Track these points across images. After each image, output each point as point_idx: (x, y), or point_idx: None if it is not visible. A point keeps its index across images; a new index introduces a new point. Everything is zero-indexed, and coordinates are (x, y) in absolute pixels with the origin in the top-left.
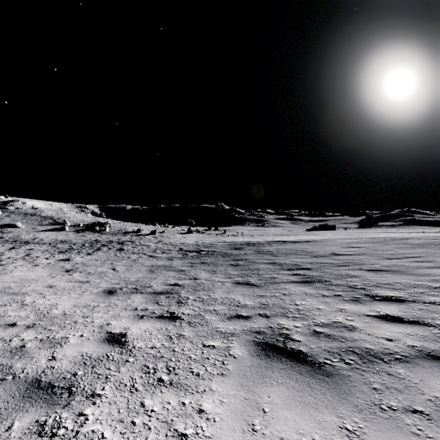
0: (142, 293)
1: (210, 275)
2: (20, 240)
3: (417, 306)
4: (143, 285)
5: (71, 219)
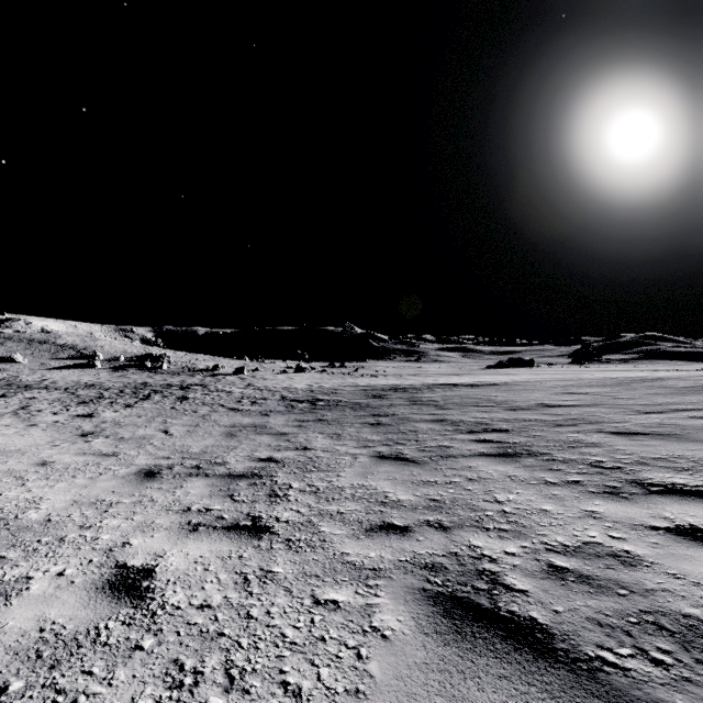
0: (207, 477)
1: (331, 442)
2: (19, 383)
3: None
4: (211, 461)
5: (105, 350)
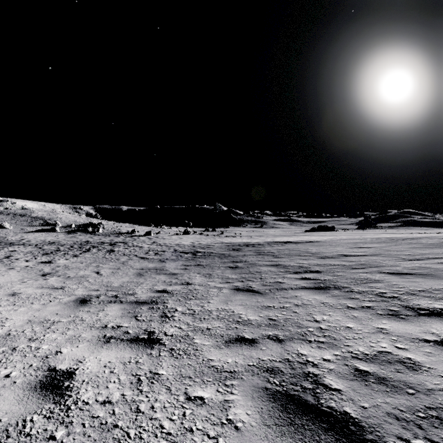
0: (121, 303)
1: (205, 279)
2: (6, 241)
3: None
4: (125, 292)
5: (62, 220)
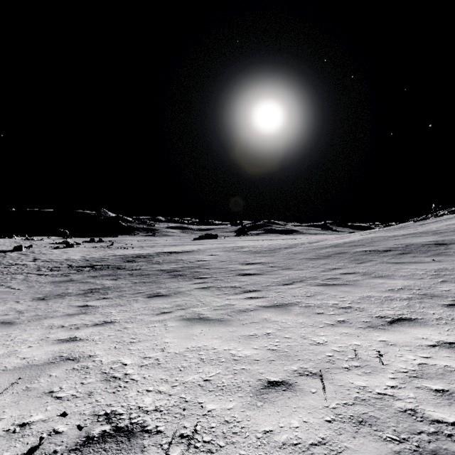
0: (71, 296)
1: (114, 281)
2: None
3: (209, 279)
4: (63, 293)
5: None
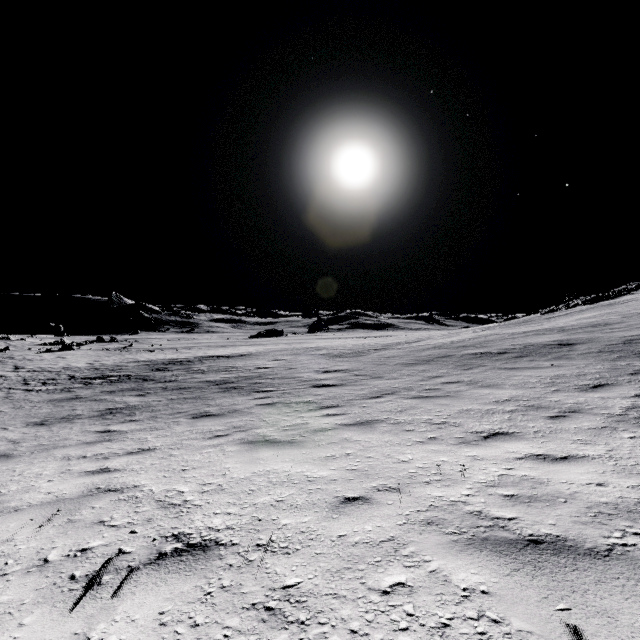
0: (82, 419)
1: (141, 398)
2: None
3: (274, 392)
4: (70, 415)
5: None
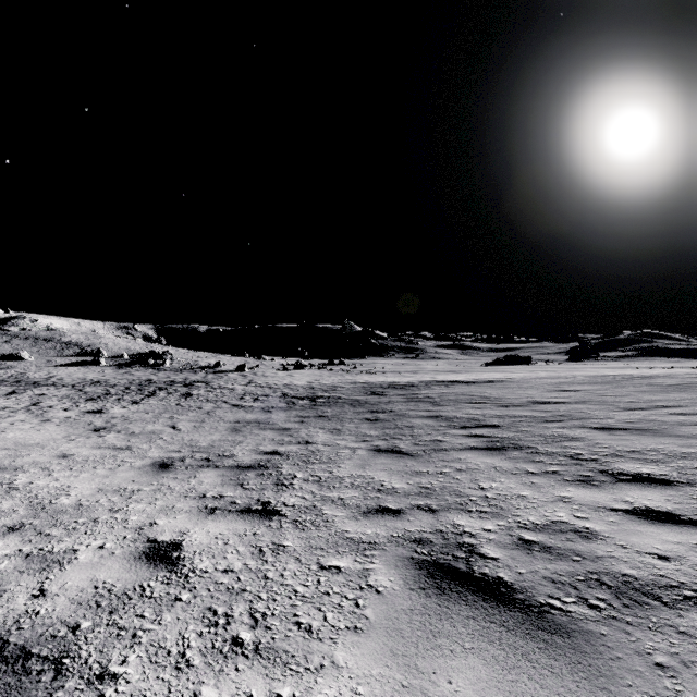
0: (217, 468)
1: (331, 436)
2: (27, 380)
3: None
4: (220, 454)
5: (109, 347)
